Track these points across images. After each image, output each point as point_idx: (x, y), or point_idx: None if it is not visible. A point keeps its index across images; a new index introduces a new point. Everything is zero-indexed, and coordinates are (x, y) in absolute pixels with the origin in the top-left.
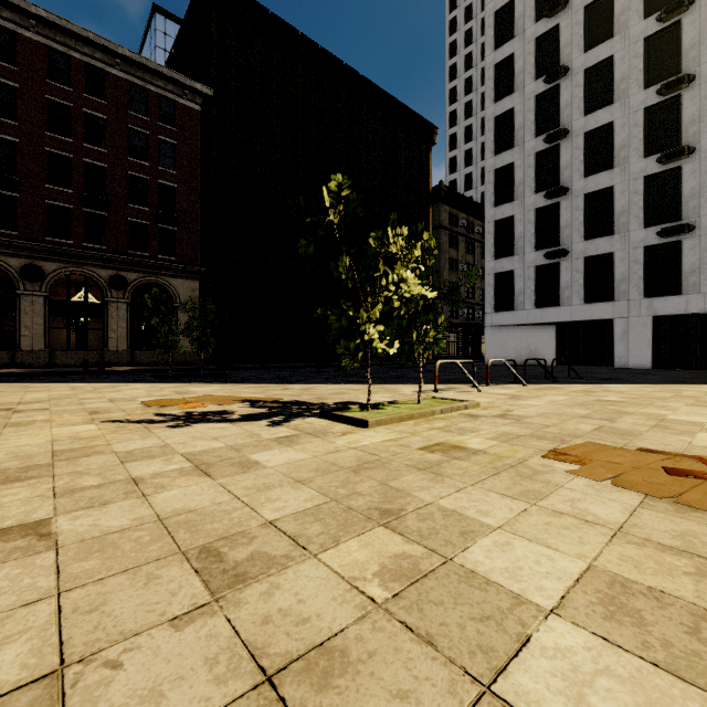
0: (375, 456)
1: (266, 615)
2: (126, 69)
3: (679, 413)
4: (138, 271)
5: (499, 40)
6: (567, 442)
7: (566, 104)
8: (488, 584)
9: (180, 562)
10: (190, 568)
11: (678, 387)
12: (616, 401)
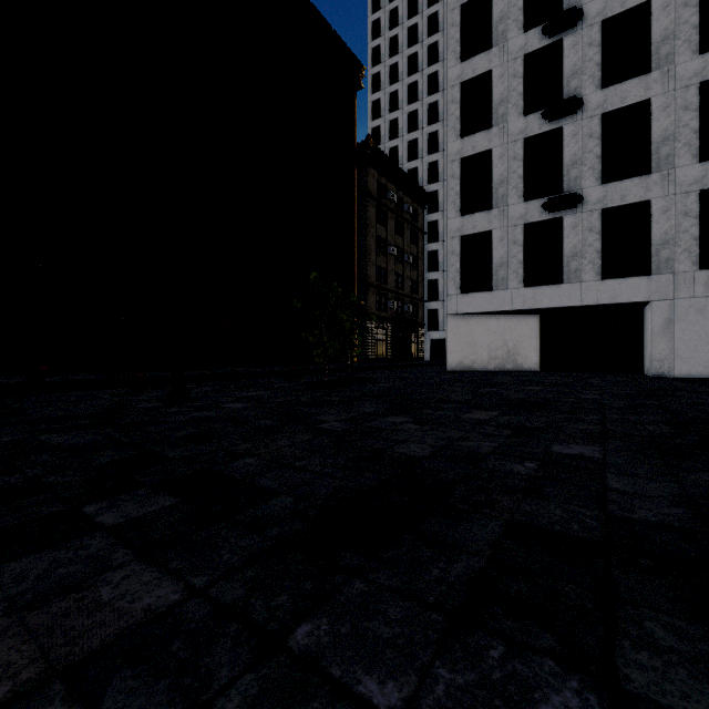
0: None
1: None
2: None
3: None
4: None
5: None
6: None
7: None
8: None
9: None
10: None
11: None
12: None
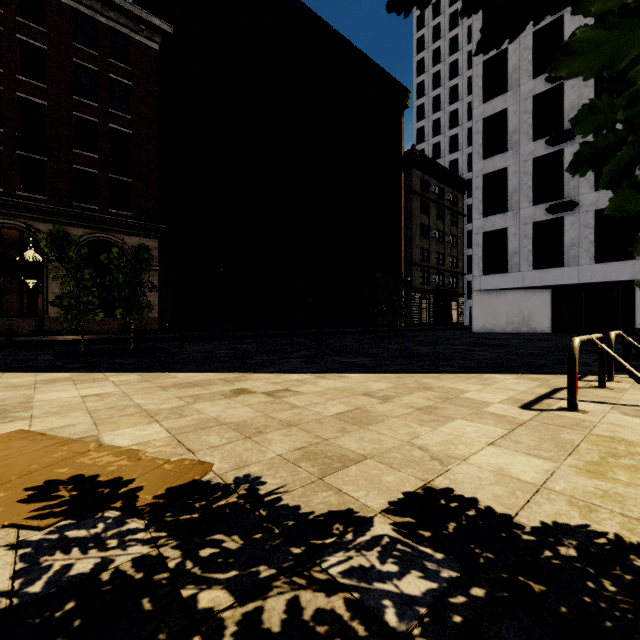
0: None
1: None
2: None
3: None
4: (85, 226)
5: None
6: None
7: None
8: None
9: None
10: None
11: None
12: None
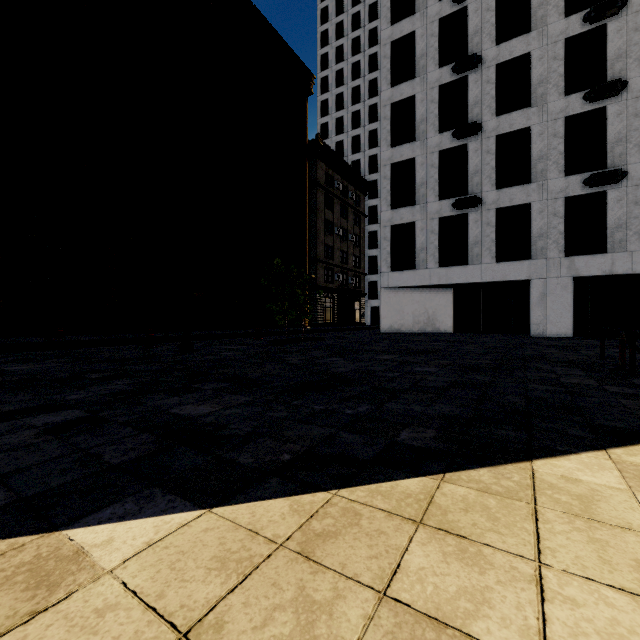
0: None
1: None
2: None
3: None
4: None
5: None
6: None
7: (475, 30)
8: None
9: None
10: None
11: None
12: None
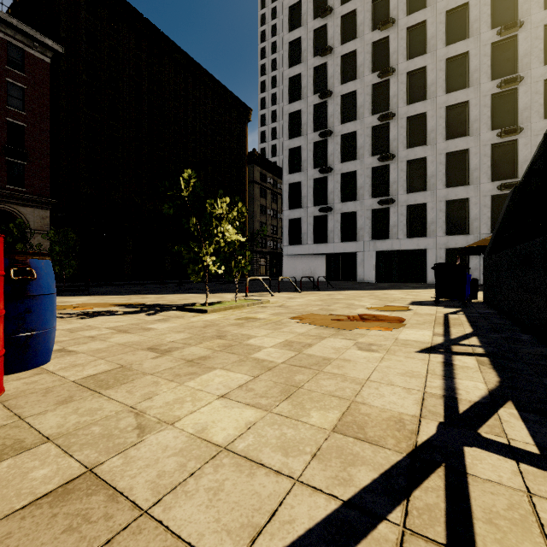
0: (212, 323)
1: (183, 355)
2: None
3: (361, 302)
4: None
5: (292, 62)
6: (303, 314)
7: (331, 114)
8: (253, 345)
9: (142, 351)
10: (147, 351)
11: (376, 291)
12: (340, 298)
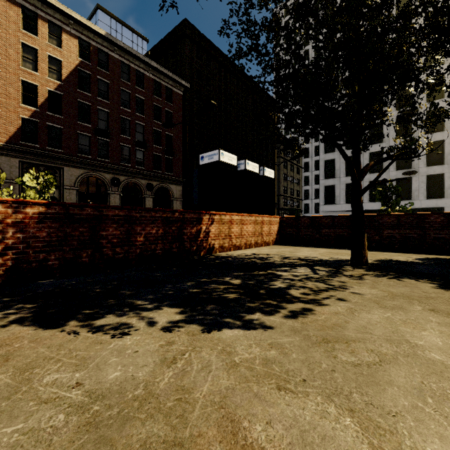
0: None
1: None
2: (152, 72)
3: None
4: (157, 180)
5: None
6: None
7: None
8: None
9: None
10: None
11: None
12: None
